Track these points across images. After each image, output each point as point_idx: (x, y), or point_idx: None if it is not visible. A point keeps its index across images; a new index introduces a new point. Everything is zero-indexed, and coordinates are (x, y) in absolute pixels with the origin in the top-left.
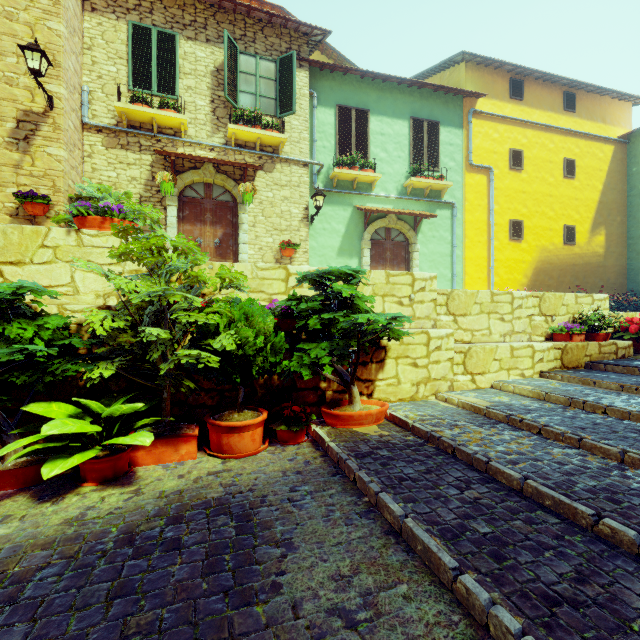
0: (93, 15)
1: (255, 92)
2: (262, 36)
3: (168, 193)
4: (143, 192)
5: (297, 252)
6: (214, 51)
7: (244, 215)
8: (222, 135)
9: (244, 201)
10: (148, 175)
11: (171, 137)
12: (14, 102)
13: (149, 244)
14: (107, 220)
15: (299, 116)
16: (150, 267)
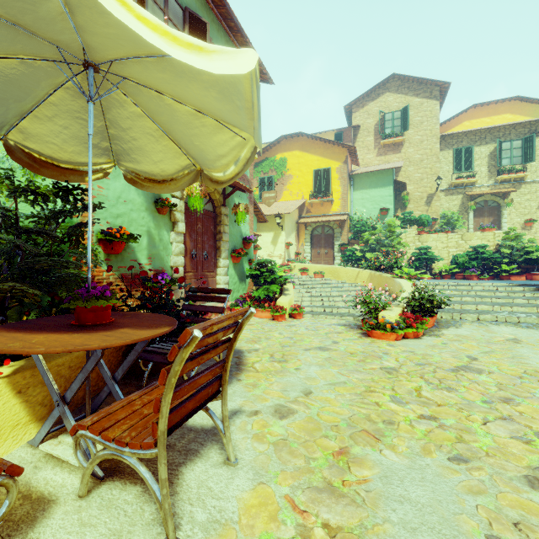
0: (440, 152)
1: (510, 156)
2: (514, 131)
3: (469, 208)
4: (458, 209)
5: (534, 223)
6: (489, 146)
7: (504, 211)
8: (493, 179)
9: (504, 205)
10: (460, 202)
11: (470, 186)
12: (426, 192)
13: (515, 235)
14: (490, 229)
15: (535, 160)
16: (511, 239)
